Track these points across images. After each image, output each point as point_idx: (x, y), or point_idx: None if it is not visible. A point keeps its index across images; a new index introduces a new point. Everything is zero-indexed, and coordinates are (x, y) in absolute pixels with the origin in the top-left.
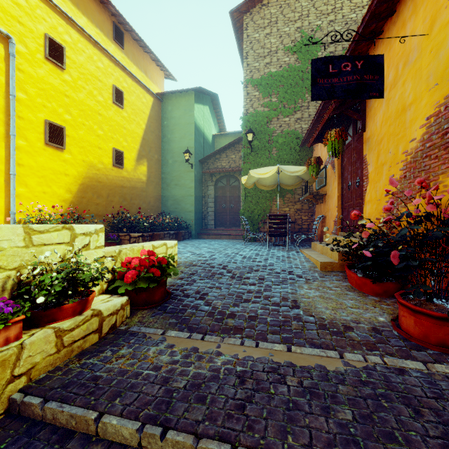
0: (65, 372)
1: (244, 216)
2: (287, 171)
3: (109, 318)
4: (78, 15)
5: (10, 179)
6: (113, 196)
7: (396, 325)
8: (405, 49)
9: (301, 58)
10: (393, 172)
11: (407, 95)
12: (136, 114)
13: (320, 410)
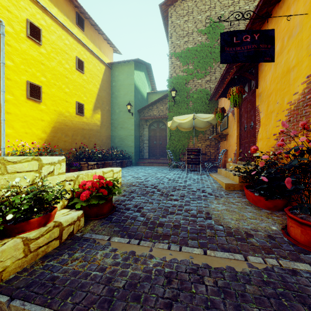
0: (30, 273)
1: (169, 150)
2: (200, 117)
3: (68, 227)
4: (51, 6)
5: (1, 123)
6: (76, 136)
7: (286, 233)
8: (289, 26)
9: (210, 38)
10: (280, 118)
11: (291, 60)
12: (93, 77)
13: (233, 308)
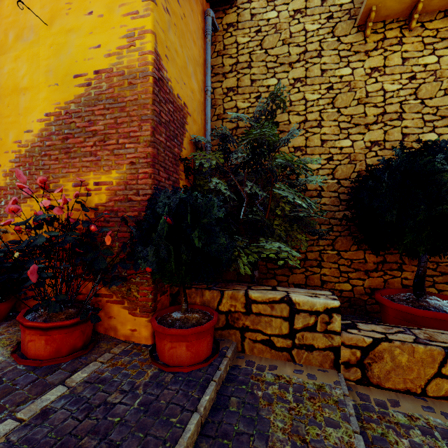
0: None
1: None
2: None
3: None
4: None
5: None
6: None
7: (20, 357)
8: (18, 19)
9: None
10: (1, 162)
11: (22, 76)
12: None
13: None
